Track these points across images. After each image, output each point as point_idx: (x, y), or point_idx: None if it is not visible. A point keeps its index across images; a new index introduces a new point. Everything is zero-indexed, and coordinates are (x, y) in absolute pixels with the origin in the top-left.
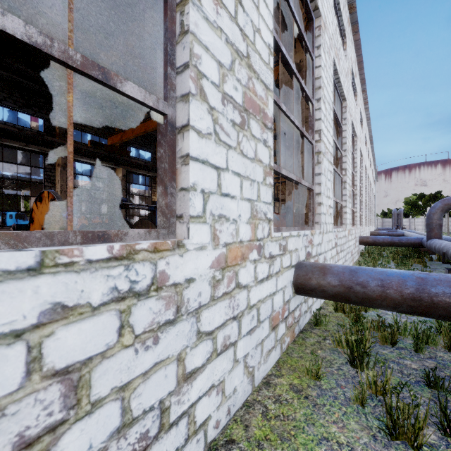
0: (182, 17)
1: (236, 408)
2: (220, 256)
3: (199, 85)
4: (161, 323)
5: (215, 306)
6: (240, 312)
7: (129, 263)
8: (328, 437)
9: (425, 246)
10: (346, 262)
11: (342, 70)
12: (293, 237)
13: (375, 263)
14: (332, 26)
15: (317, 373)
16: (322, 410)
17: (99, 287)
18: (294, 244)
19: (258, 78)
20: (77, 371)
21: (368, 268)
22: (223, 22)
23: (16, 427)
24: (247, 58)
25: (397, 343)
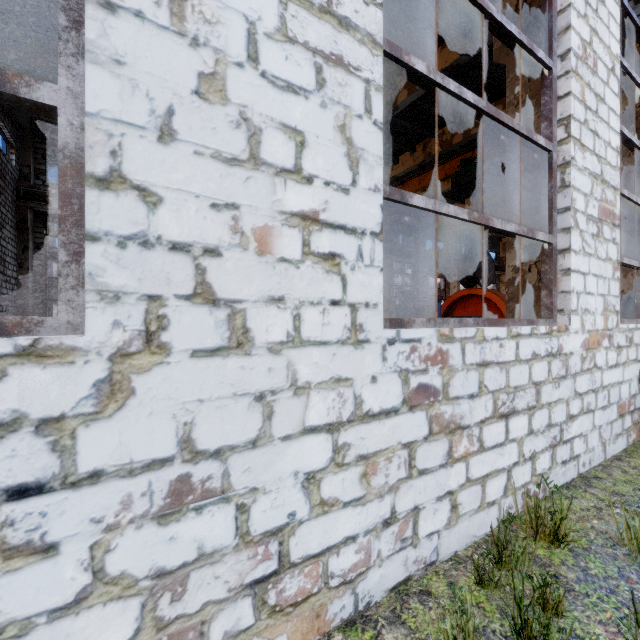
0: (563, 175)
1: (594, 464)
2: (585, 340)
3: (575, 219)
4: (560, 376)
5: (582, 376)
6: (596, 388)
7: (550, 337)
8: None
9: None
10: None
11: None
12: (639, 330)
13: None
14: None
15: None
16: None
17: (543, 347)
18: None
19: (608, 186)
20: (538, 386)
21: None
22: (587, 162)
23: (527, 399)
24: (601, 175)
25: None
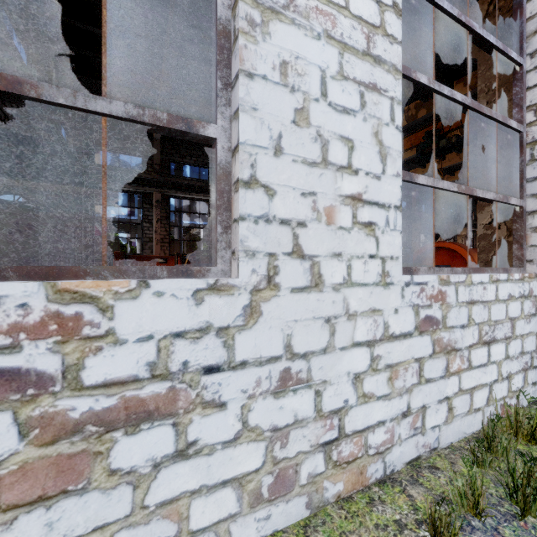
0: (532, 151)
1: None
2: None
3: None
4: (530, 313)
5: None
6: None
7: (523, 282)
8: None
9: None
10: None
11: None
12: None
13: None
14: None
15: None
16: None
17: (517, 290)
18: None
19: None
20: (513, 321)
21: None
22: None
23: (504, 331)
24: None
25: None
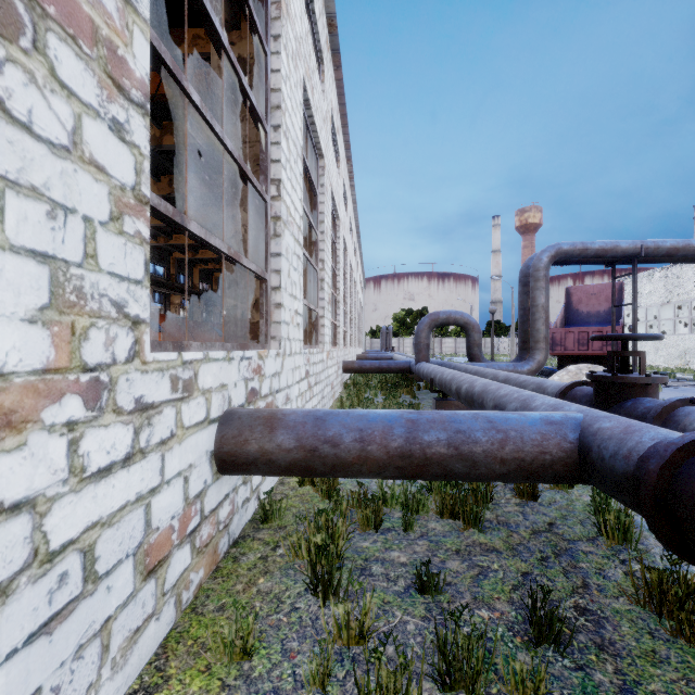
0: None
1: None
2: None
3: None
4: None
5: None
6: None
7: None
8: None
9: (414, 371)
10: (324, 399)
11: (317, 108)
12: (215, 362)
13: (360, 397)
14: (301, 23)
15: (245, 644)
16: None
17: None
18: (218, 375)
19: None
20: None
21: (343, 411)
22: None
23: None
24: None
25: (382, 523)
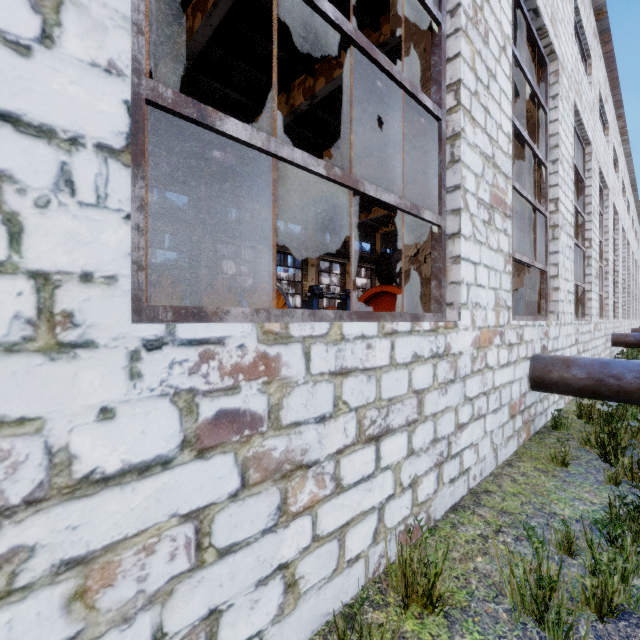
0: (453, 149)
1: (485, 474)
2: (476, 338)
3: (465, 200)
4: (448, 380)
5: (473, 378)
6: (488, 390)
7: (436, 334)
8: (580, 498)
9: None
10: None
11: (585, 107)
12: (528, 327)
13: None
14: (571, 59)
15: (563, 460)
16: (572, 484)
17: (427, 347)
18: (530, 334)
19: (500, 172)
20: (420, 394)
21: (624, 360)
22: (478, 139)
23: (406, 413)
24: (492, 158)
25: None
